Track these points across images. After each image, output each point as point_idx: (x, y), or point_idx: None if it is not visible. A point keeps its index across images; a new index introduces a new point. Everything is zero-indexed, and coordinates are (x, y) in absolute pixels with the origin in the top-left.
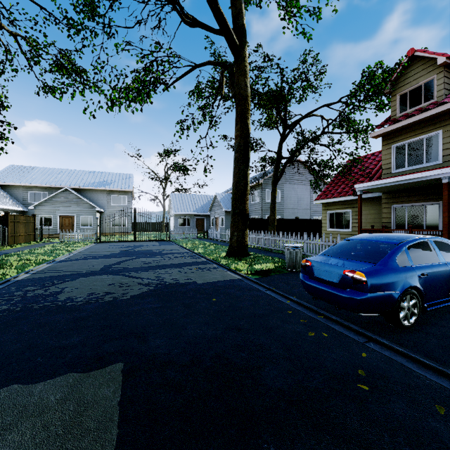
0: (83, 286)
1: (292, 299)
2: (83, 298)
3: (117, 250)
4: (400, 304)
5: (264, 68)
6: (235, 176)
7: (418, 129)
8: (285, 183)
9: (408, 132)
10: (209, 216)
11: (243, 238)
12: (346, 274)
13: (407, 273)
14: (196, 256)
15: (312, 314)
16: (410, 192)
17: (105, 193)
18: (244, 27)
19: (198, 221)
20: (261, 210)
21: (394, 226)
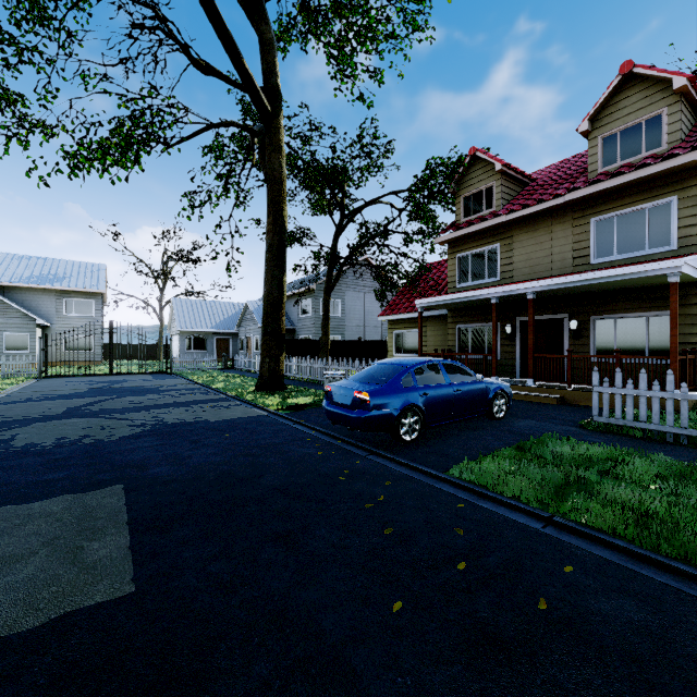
0: (44, 432)
1: (318, 430)
2: (51, 443)
3: (82, 388)
4: (401, 421)
5: (309, 139)
6: (267, 283)
7: (480, 239)
8: (347, 291)
9: (472, 242)
10: (237, 335)
11: (278, 365)
12: (355, 395)
13: (409, 392)
14: (212, 393)
15: (332, 440)
16: (474, 311)
17: (53, 294)
18: (278, 89)
19: (220, 343)
20: (314, 328)
21: (459, 350)
